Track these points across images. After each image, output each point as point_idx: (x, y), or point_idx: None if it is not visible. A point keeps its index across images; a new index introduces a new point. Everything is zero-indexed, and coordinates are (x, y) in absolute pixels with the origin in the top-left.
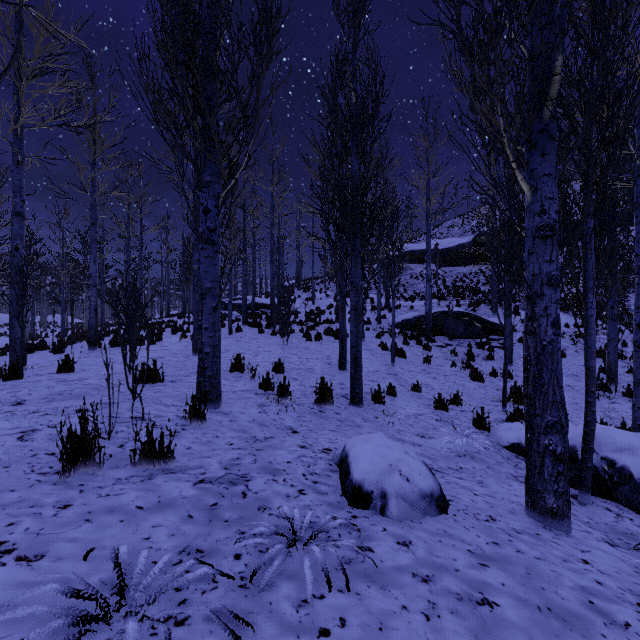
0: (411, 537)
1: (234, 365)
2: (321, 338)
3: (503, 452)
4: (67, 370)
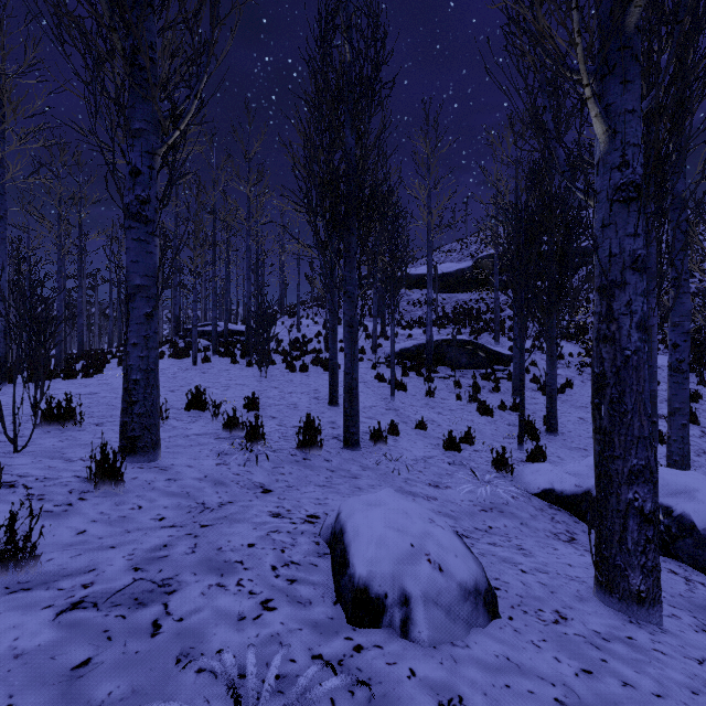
0: (459, 685)
1: (192, 401)
2: (308, 369)
3: (534, 501)
4: None
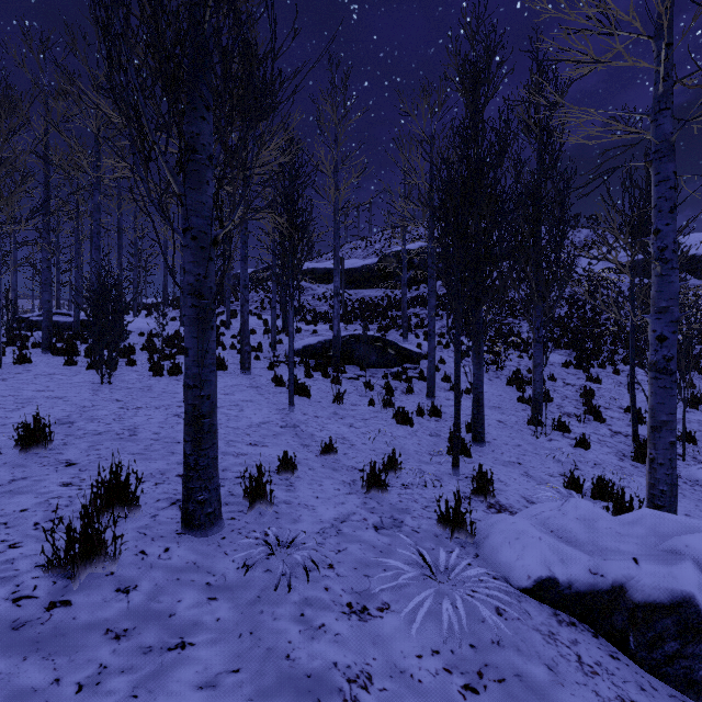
0: None
1: None
2: (181, 371)
3: (531, 611)
4: None
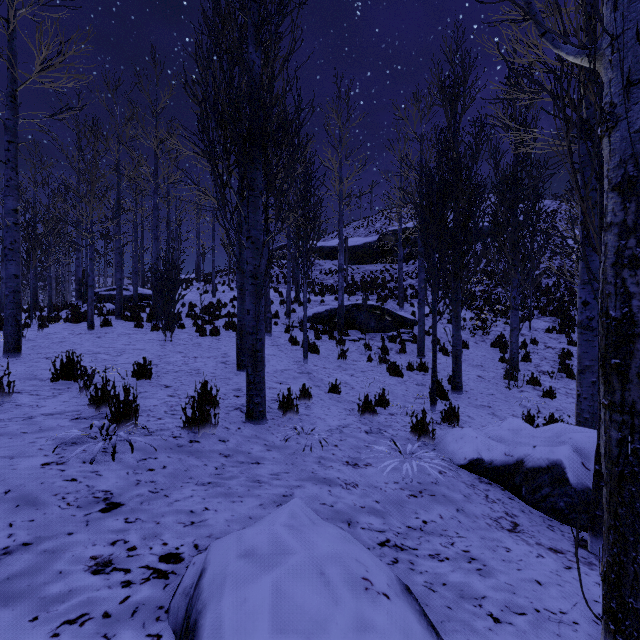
0: None
1: (61, 370)
2: (219, 333)
3: (463, 475)
4: None
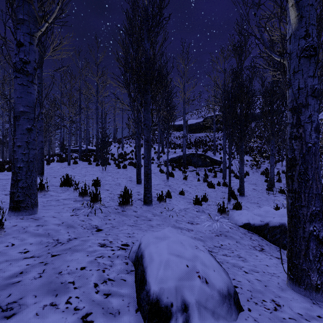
0: None
1: (64, 182)
2: (126, 167)
3: (240, 229)
4: None
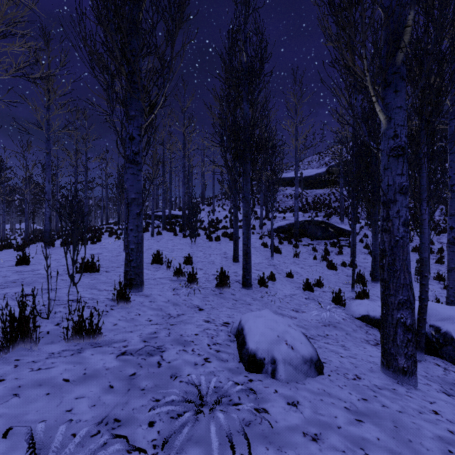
0: (298, 397)
1: (155, 259)
2: (219, 239)
3: (356, 322)
4: (24, 263)
